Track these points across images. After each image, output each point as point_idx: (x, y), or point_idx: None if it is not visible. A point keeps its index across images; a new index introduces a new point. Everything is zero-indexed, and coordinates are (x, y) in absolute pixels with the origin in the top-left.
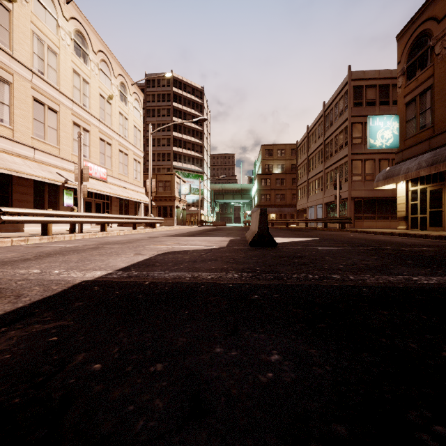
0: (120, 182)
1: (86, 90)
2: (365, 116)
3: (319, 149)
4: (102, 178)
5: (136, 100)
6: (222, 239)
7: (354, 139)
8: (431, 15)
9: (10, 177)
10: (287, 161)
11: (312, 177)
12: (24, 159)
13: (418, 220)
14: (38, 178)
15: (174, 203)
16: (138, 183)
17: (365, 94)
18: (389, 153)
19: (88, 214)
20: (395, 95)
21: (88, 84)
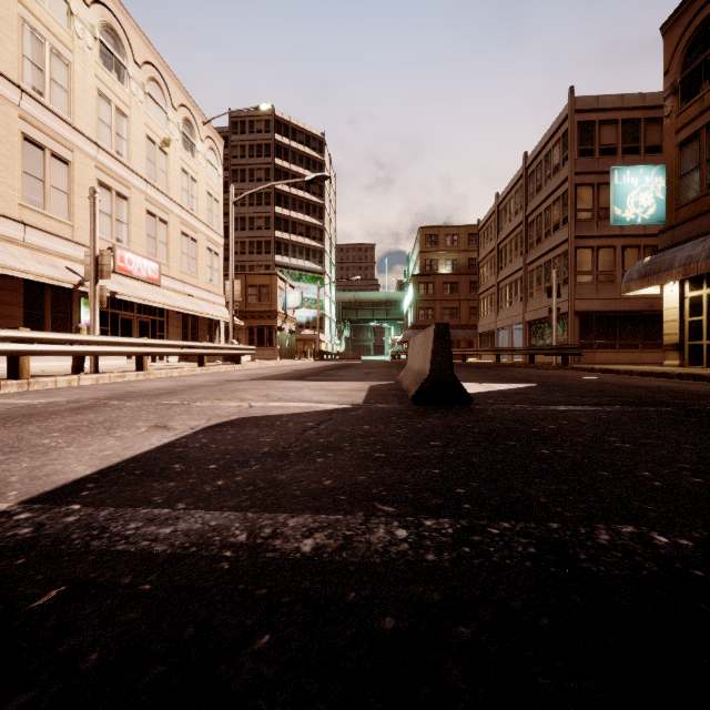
0: (183, 286)
1: (121, 127)
2: (599, 172)
3: (517, 232)
4: (150, 278)
5: (211, 149)
6: (355, 385)
7: (579, 211)
8: None
9: None
10: (461, 253)
11: (505, 279)
12: (5, 242)
13: (703, 350)
14: (28, 274)
15: (275, 323)
16: (214, 289)
17: (598, 135)
18: (640, 236)
19: (108, 338)
20: (650, 138)
21: (126, 118)
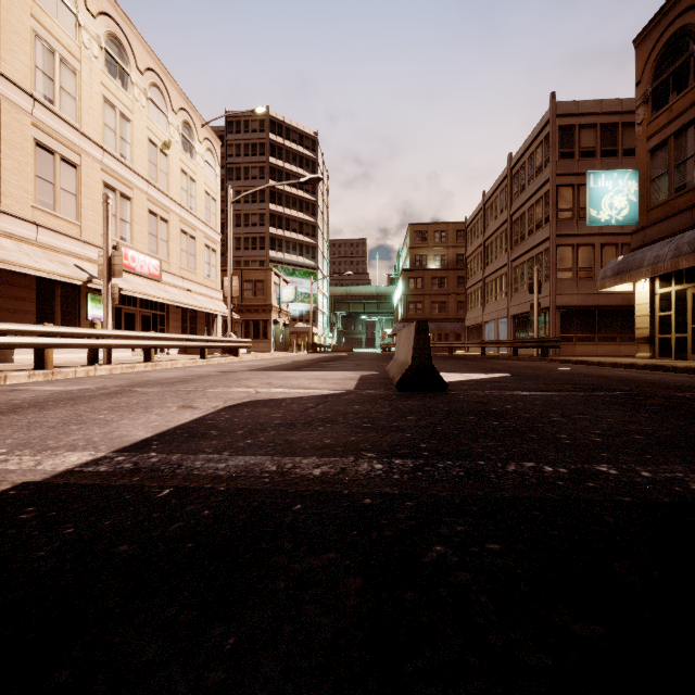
0: (182, 281)
1: (125, 131)
2: (578, 174)
3: (502, 229)
4: (152, 274)
5: (208, 150)
6: (347, 375)
7: (560, 211)
8: (694, 1)
9: None
10: (450, 249)
11: (491, 274)
12: (19, 241)
13: (672, 343)
14: (41, 272)
15: (270, 316)
16: (212, 284)
17: (578, 139)
18: (618, 235)
19: (120, 332)
20: (627, 141)
21: (130, 122)
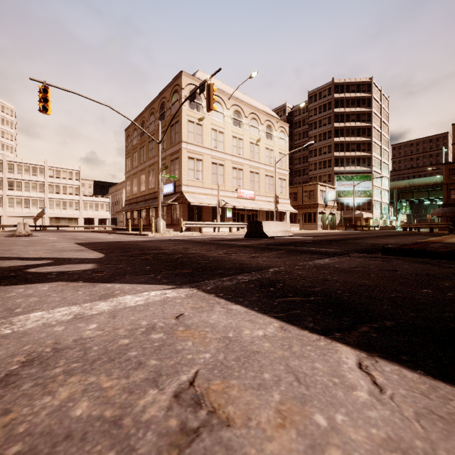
0: (265, 198)
1: (240, 144)
2: None
3: None
4: (251, 197)
5: (281, 132)
6: None
7: None
8: None
9: (202, 205)
10: None
11: None
12: (207, 195)
13: None
14: (211, 205)
15: (317, 210)
16: (283, 196)
17: None
18: None
19: (220, 223)
20: None
21: (242, 140)
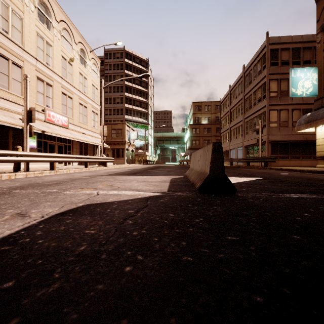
0: (80, 129)
1: (49, 51)
2: (280, 73)
3: (239, 103)
4: (63, 125)
5: (94, 64)
6: (162, 178)
7: (271, 92)
8: None
9: None
10: (212, 114)
11: (233, 126)
12: None
13: None
14: None
15: (125, 146)
16: (96, 130)
17: (280, 55)
18: (301, 104)
19: (33, 153)
20: (305, 56)
21: (51, 47)
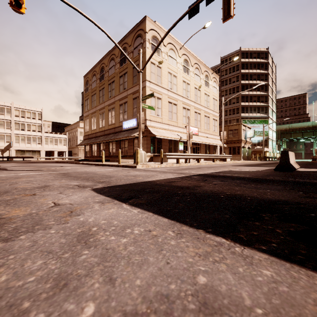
0: (205, 134)
1: (188, 88)
2: None
3: None
4: (195, 133)
5: (214, 81)
6: (265, 168)
7: None
8: None
9: (161, 139)
10: None
11: None
12: (165, 130)
13: None
14: (171, 138)
15: (241, 145)
16: (215, 133)
17: None
18: None
19: (192, 154)
20: None
21: (189, 85)
